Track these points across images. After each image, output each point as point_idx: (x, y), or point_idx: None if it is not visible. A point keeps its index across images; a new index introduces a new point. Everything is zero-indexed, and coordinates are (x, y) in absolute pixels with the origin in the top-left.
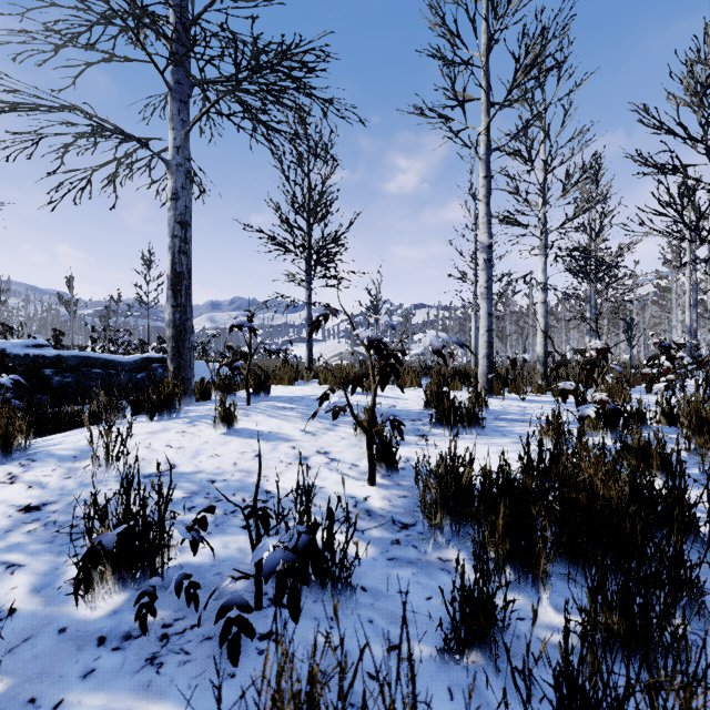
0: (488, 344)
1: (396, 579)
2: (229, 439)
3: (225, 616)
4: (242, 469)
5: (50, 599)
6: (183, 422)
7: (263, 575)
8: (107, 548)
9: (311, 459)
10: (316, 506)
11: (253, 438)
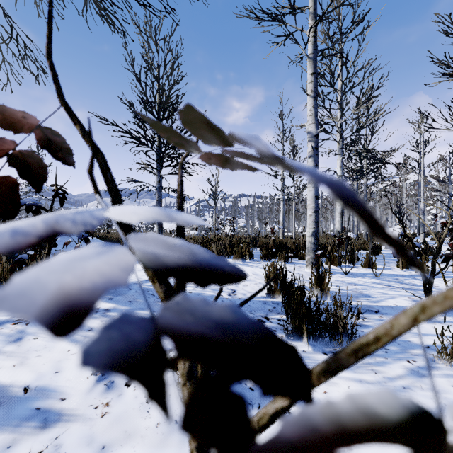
0: (316, 224)
1: None
2: None
3: None
4: None
5: None
6: None
7: None
8: None
9: None
10: None
11: None
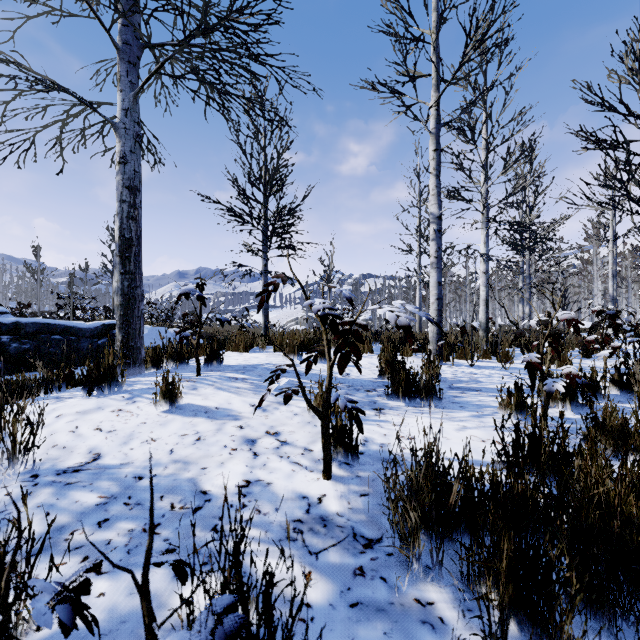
0: (438, 312)
1: None
2: (170, 419)
3: None
4: (178, 459)
5: None
6: (122, 398)
7: None
8: None
9: (259, 443)
10: (260, 513)
11: (197, 416)
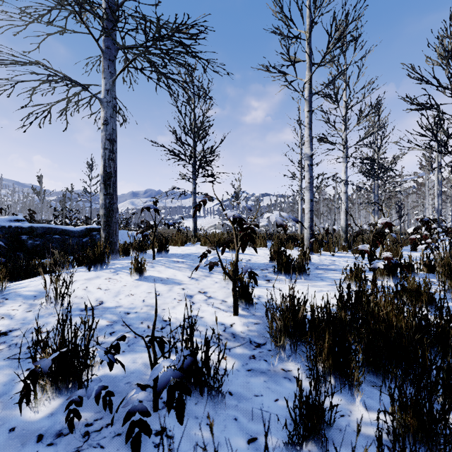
0: (310, 219)
1: (253, 385)
2: (140, 283)
3: (130, 419)
4: (148, 304)
5: (6, 404)
6: (110, 271)
7: (157, 390)
8: (43, 371)
9: (194, 297)
10: (198, 331)
11: (156, 283)
